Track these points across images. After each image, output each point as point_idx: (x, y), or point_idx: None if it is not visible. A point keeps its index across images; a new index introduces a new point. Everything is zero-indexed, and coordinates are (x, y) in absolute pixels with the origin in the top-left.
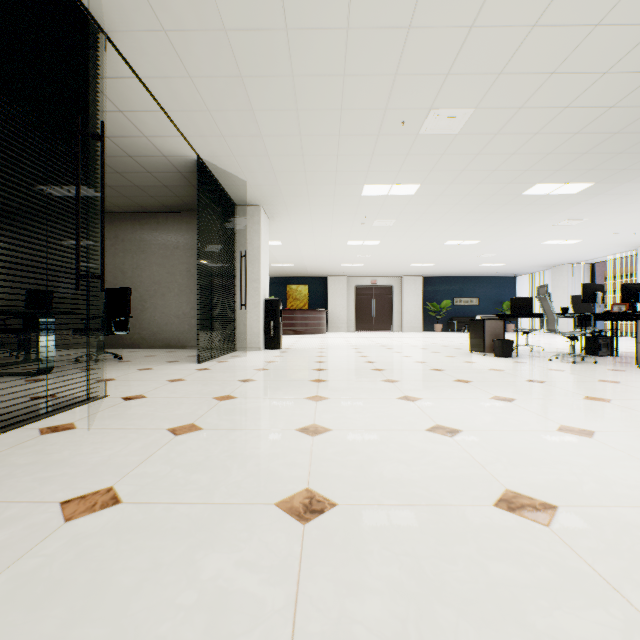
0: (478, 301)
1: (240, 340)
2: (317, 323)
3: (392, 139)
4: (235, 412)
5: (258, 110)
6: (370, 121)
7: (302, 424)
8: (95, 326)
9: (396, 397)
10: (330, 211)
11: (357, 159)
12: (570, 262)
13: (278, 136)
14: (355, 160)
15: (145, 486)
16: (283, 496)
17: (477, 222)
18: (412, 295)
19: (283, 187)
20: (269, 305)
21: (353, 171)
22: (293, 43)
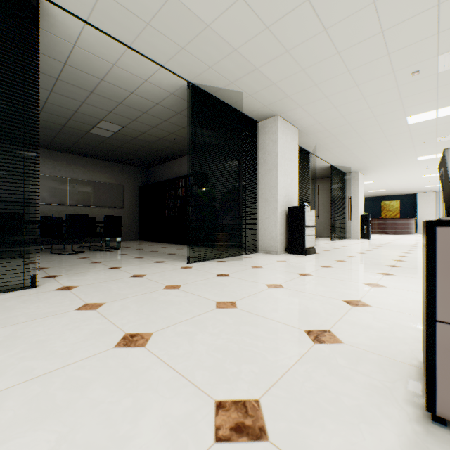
0: None
1: (347, 234)
2: (404, 227)
3: (422, 145)
4: (347, 248)
5: (355, 153)
6: (406, 145)
7: (365, 250)
8: None
9: (404, 250)
10: (400, 167)
11: (406, 152)
12: None
13: (364, 155)
14: (405, 153)
15: (333, 250)
16: (357, 252)
17: None
18: None
19: (369, 165)
20: (363, 218)
21: (406, 155)
22: (366, 142)
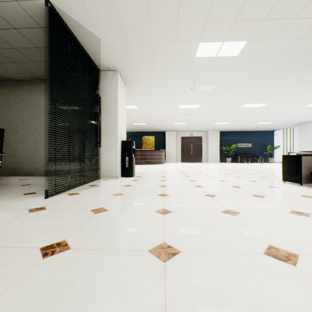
0: (251, 145)
1: (103, 171)
2: (159, 157)
3: None
4: None
5: None
6: None
7: None
8: (3, 160)
9: None
10: (169, 76)
11: (199, 1)
12: None
13: None
14: (197, 3)
15: None
16: None
17: (273, 86)
18: (213, 141)
19: (132, 47)
20: (125, 145)
21: (192, 22)
22: None
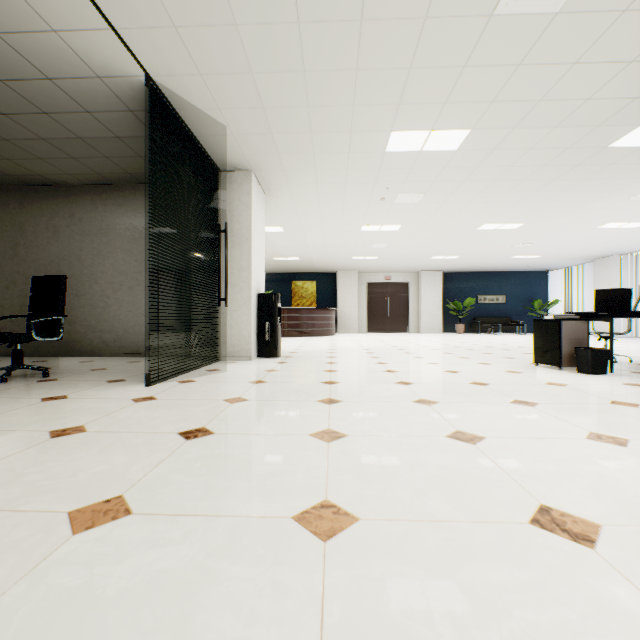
0: (505, 299)
1: (225, 346)
2: (325, 324)
3: (446, 29)
4: (48, 636)
5: None
6: None
7: None
8: None
9: (526, 516)
10: (342, 179)
11: (386, 78)
12: (619, 253)
13: (263, 25)
14: (382, 80)
15: None
16: None
17: (529, 196)
18: (431, 292)
19: (279, 138)
20: (263, 301)
21: (378, 104)
22: None
